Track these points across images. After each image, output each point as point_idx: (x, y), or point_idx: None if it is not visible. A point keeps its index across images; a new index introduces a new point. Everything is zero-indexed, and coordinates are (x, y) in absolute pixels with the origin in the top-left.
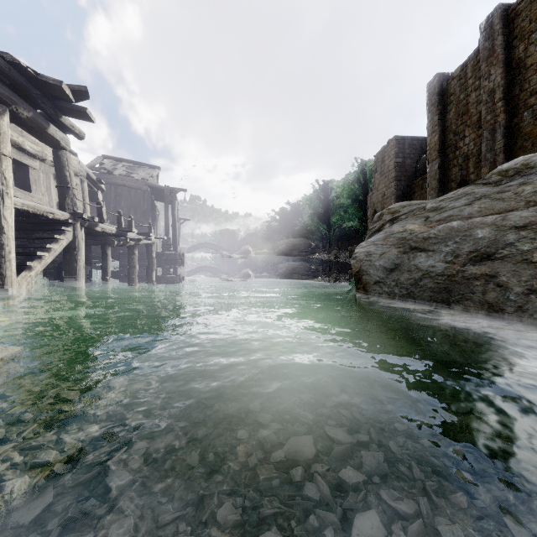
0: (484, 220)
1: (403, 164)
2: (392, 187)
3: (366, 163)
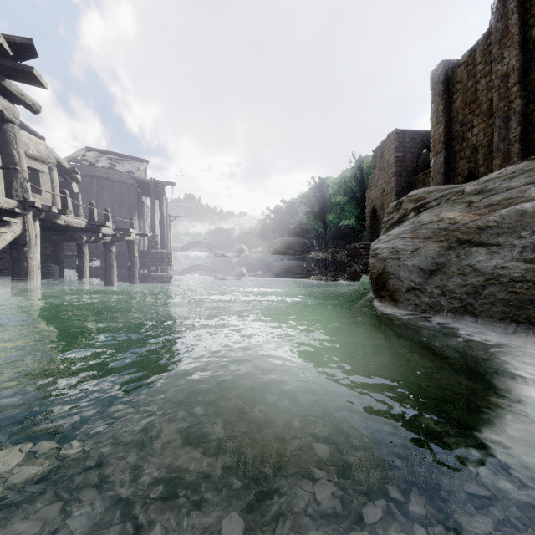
0: None
1: (403, 159)
2: (392, 183)
3: (363, 159)
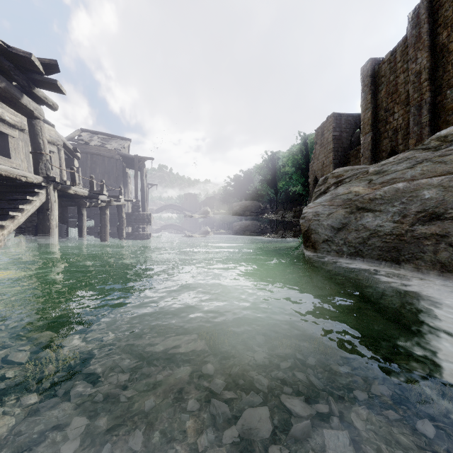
0: (430, 181)
1: (340, 137)
2: (330, 157)
3: (308, 136)
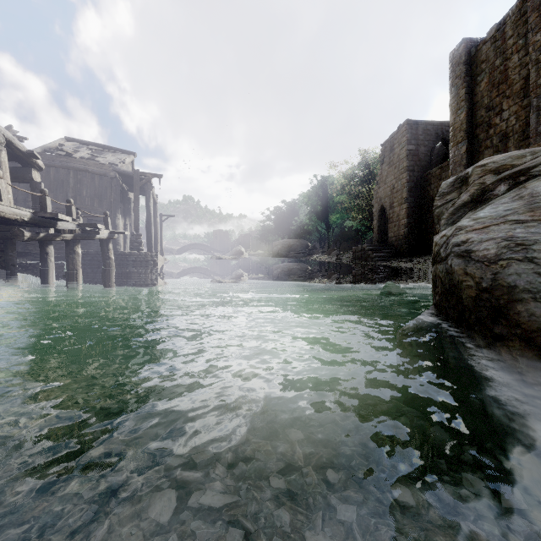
0: None
1: (416, 152)
2: (403, 178)
3: (370, 155)
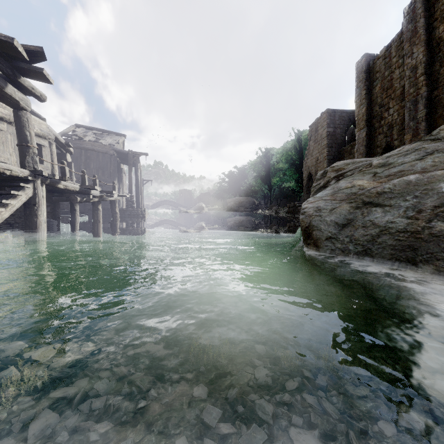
0: None
1: (334, 133)
2: (324, 153)
3: (301, 133)
